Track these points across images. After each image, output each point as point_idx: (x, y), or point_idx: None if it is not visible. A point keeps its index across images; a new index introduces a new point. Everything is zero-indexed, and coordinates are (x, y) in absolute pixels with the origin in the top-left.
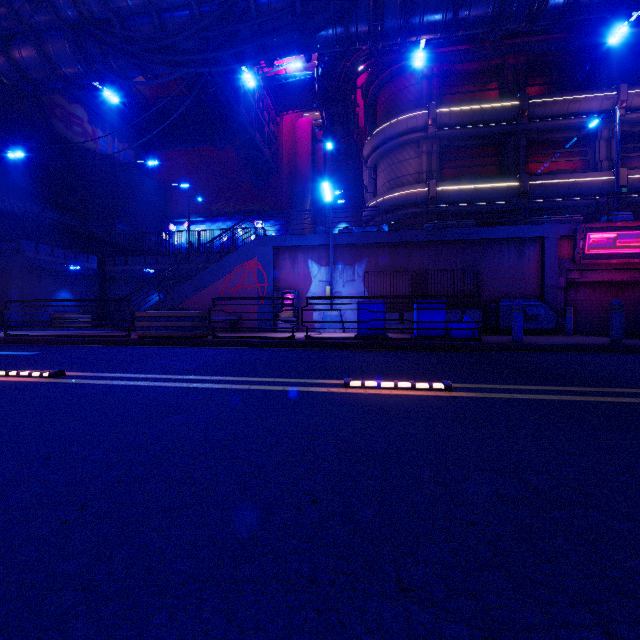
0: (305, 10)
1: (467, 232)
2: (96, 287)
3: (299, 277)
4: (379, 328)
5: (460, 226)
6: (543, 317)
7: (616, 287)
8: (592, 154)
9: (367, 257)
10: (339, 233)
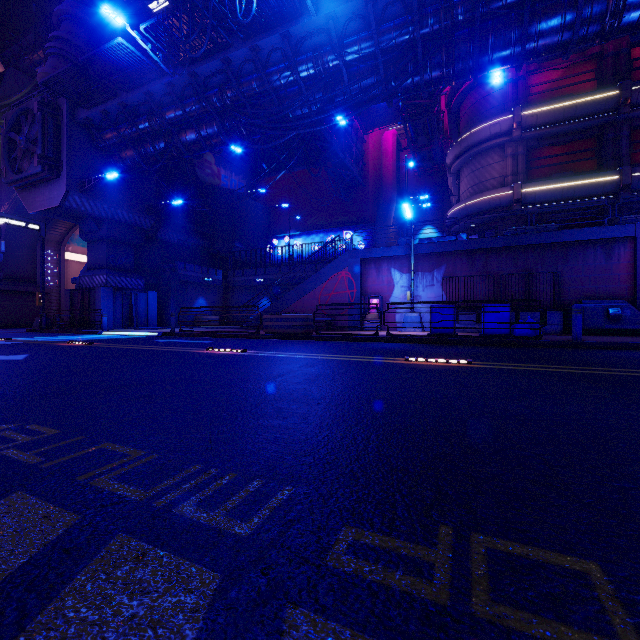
0: (387, 71)
1: (547, 236)
2: (221, 294)
3: (383, 284)
4: (448, 327)
5: (540, 231)
6: (629, 318)
7: None
8: None
9: (445, 264)
10: (419, 244)
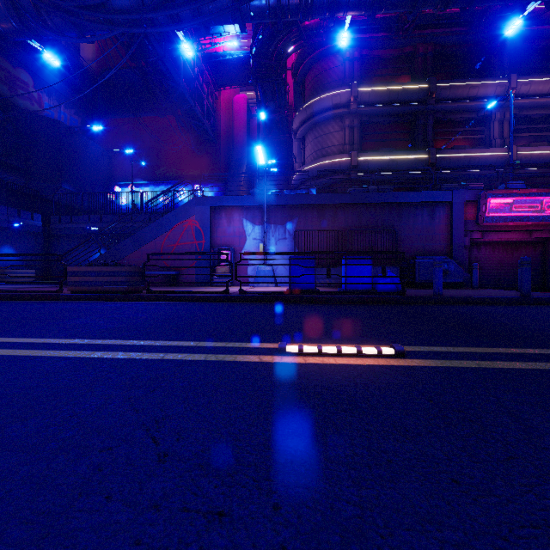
0: None
1: (386, 196)
2: (41, 243)
3: (234, 235)
4: (310, 282)
5: (380, 190)
6: (453, 272)
7: (511, 246)
8: (487, 133)
9: (297, 217)
10: (272, 195)
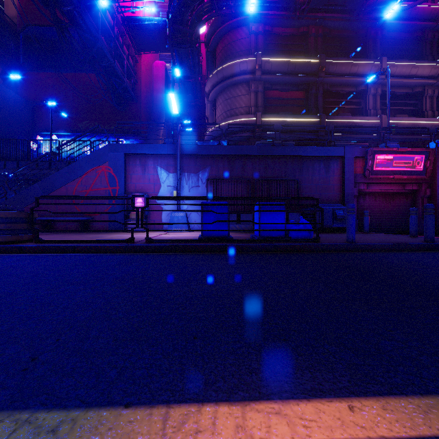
0: None
1: (289, 149)
2: None
3: (149, 182)
4: (223, 230)
5: (284, 144)
6: None
7: (389, 196)
8: (364, 104)
9: (209, 166)
10: (185, 144)
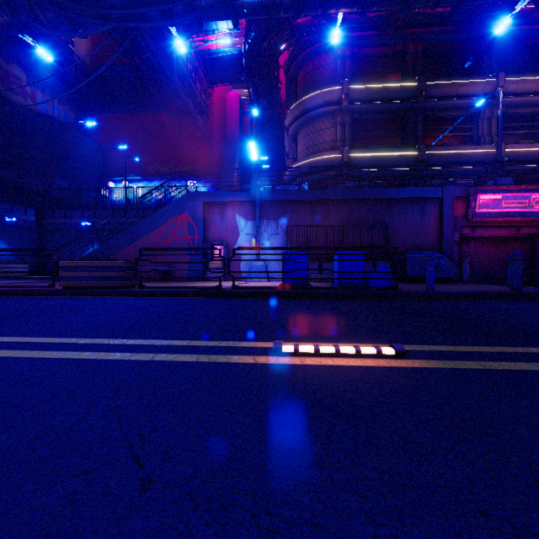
0: None
1: (377, 192)
2: (34, 238)
3: (227, 230)
4: (303, 278)
5: (371, 186)
6: (443, 267)
7: (500, 242)
8: (476, 130)
9: (289, 213)
10: (264, 190)
